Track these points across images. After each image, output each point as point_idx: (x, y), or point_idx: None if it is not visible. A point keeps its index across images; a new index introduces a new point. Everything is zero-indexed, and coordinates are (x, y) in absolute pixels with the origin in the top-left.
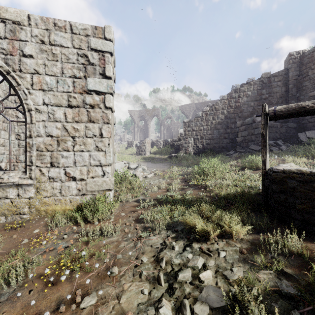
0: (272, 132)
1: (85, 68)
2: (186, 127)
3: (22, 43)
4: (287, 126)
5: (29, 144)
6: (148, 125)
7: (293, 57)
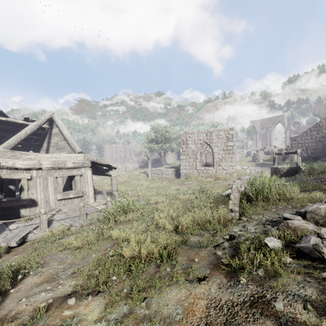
0: None
1: (227, 140)
2: (292, 141)
3: (212, 136)
4: None
5: (214, 160)
6: (271, 132)
7: None
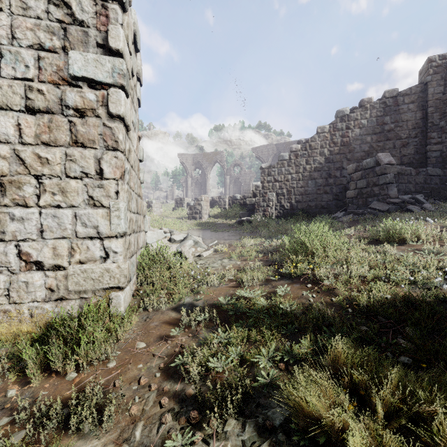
0: (404, 182)
1: (64, 30)
2: (264, 175)
3: None
4: (426, 172)
5: None
6: (207, 176)
7: (435, 64)
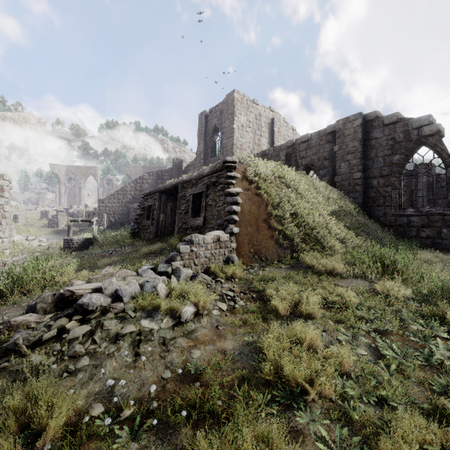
0: None
1: None
2: (100, 203)
3: None
4: None
5: None
6: (81, 186)
7: (175, 161)
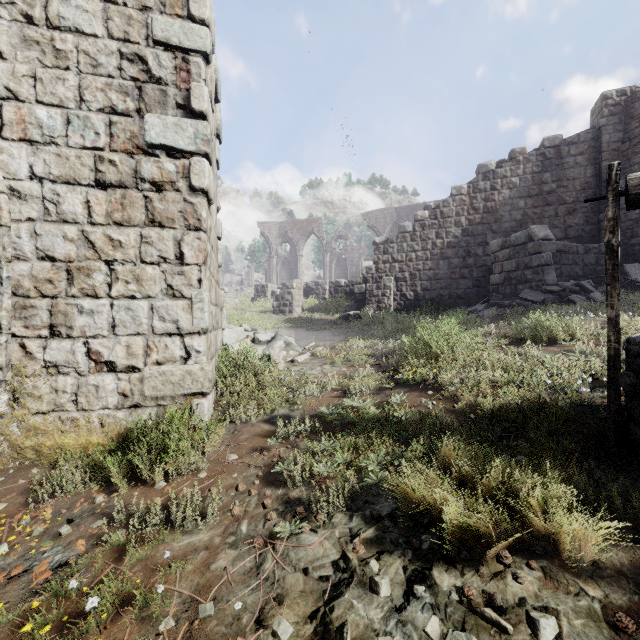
0: (568, 262)
1: (139, 89)
2: (379, 253)
3: None
4: (599, 250)
5: None
6: (298, 253)
7: (611, 102)
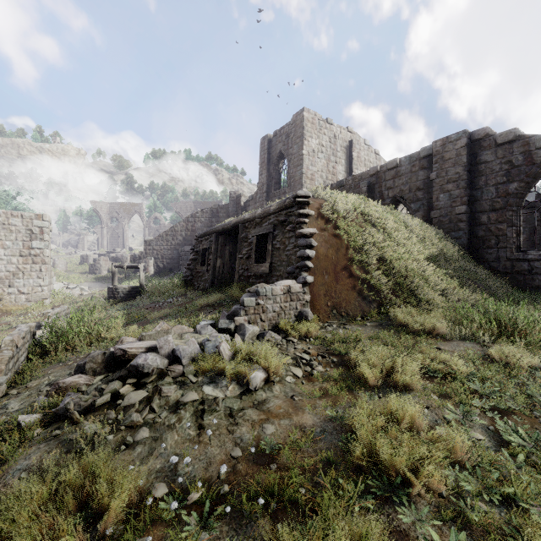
0: None
1: (31, 236)
2: (147, 245)
3: None
4: None
5: None
6: (125, 227)
7: (232, 196)
